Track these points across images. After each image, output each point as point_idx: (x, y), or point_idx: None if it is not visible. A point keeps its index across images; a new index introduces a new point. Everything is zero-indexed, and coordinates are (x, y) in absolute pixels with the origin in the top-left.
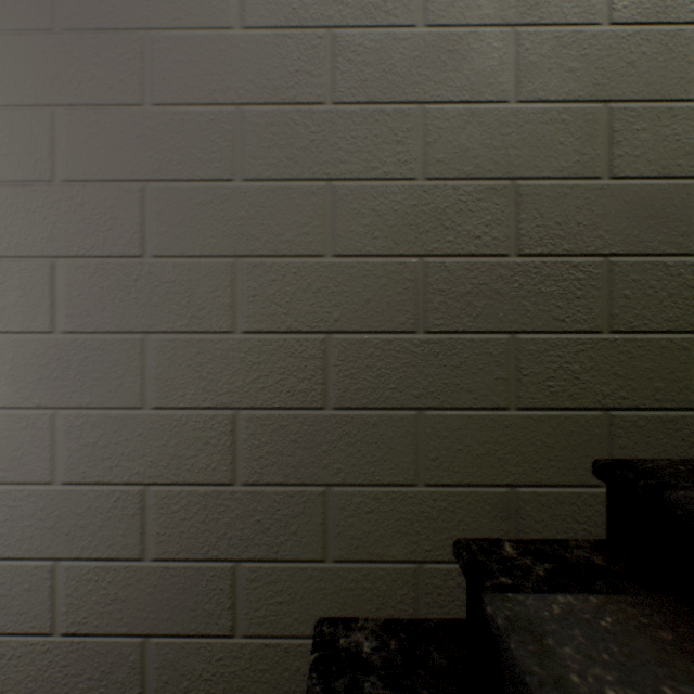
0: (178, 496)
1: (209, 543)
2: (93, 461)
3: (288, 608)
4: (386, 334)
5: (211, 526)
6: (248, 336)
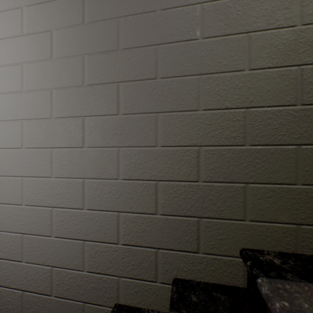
0: (172, 186)
1: (186, 208)
2: (134, 170)
3: (225, 242)
4: (278, 107)
5: (187, 201)
6: (205, 112)
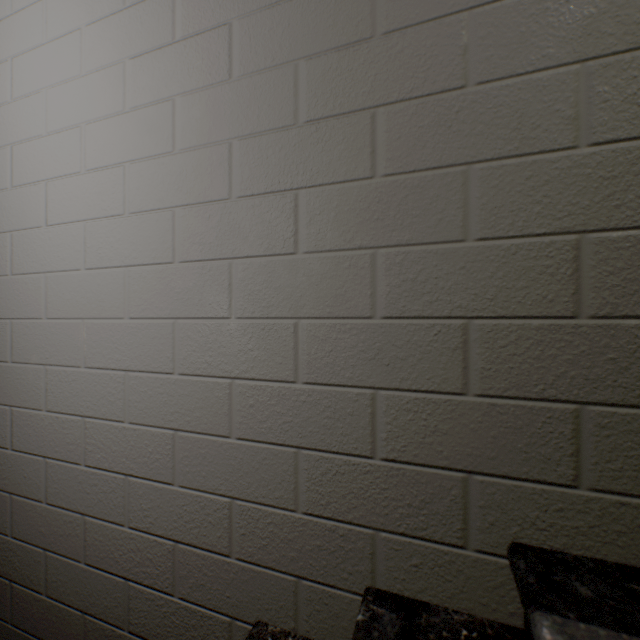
0: (505, 330)
1: (544, 382)
2: (412, 296)
3: None
4: None
5: (547, 363)
6: (596, 149)
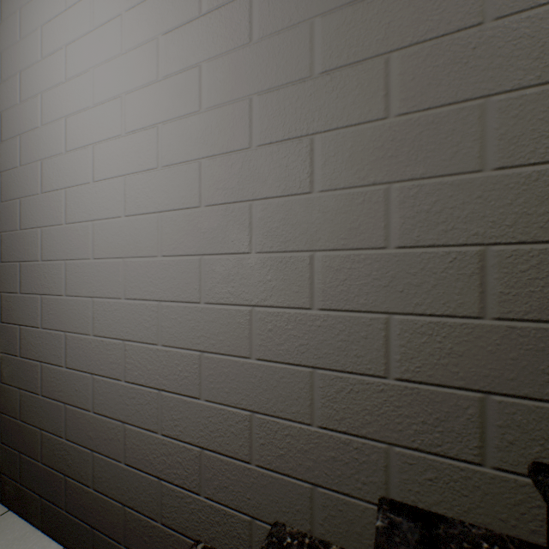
0: (525, 255)
1: None
2: (426, 226)
3: None
4: None
5: None
6: None
